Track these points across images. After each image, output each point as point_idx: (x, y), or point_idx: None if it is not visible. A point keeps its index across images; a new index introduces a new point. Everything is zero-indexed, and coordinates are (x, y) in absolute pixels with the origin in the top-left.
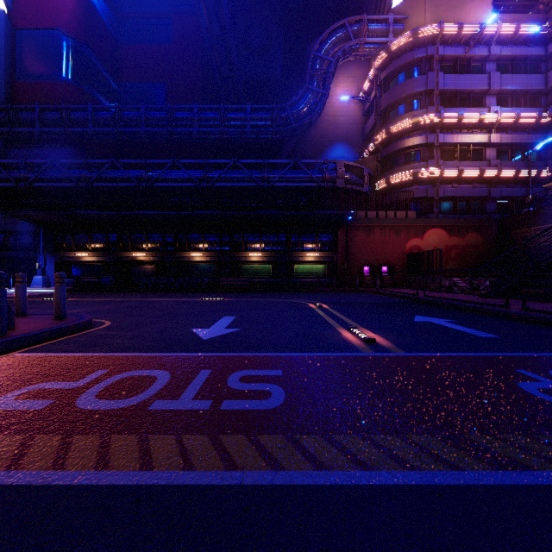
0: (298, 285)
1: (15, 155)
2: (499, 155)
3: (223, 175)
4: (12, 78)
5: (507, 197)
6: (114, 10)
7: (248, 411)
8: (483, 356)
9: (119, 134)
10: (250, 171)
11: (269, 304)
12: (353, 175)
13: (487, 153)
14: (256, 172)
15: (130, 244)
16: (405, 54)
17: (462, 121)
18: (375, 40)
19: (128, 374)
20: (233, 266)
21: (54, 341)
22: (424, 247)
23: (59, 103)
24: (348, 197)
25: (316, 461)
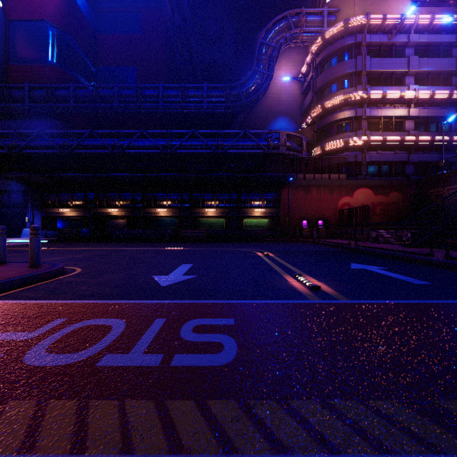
0: (247, 236)
1: (8, 127)
2: (417, 126)
3: (184, 143)
4: (6, 62)
5: (424, 162)
6: (92, 5)
7: (199, 368)
8: (423, 304)
9: (96, 109)
10: (206, 139)
11: (222, 252)
12: (293, 143)
13: (407, 125)
14: (212, 140)
15: (105, 201)
16: (338, 41)
17: (386, 97)
18: (312, 30)
19: (84, 323)
20: (192, 220)
21: (25, 287)
22: (354, 204)
23: (45, 82)
24: (289, 162)
25: (274, 440)
